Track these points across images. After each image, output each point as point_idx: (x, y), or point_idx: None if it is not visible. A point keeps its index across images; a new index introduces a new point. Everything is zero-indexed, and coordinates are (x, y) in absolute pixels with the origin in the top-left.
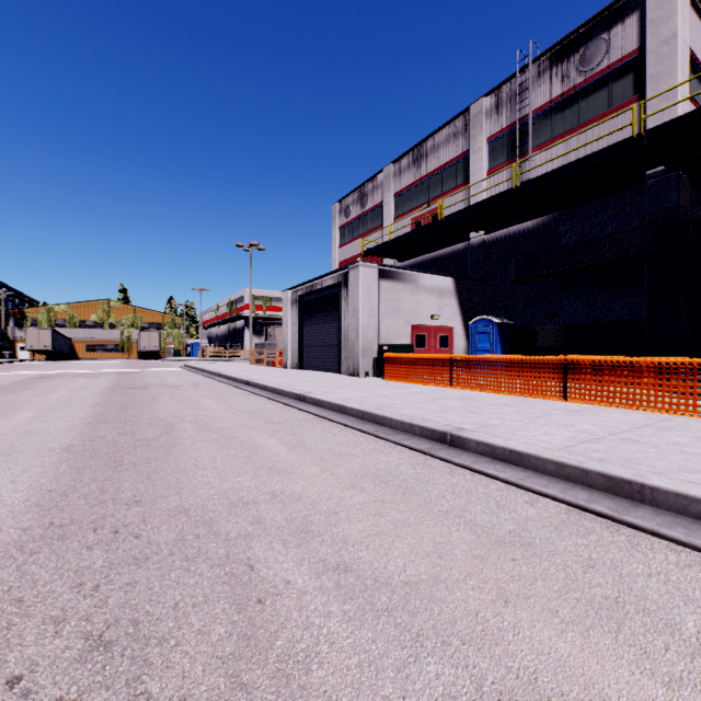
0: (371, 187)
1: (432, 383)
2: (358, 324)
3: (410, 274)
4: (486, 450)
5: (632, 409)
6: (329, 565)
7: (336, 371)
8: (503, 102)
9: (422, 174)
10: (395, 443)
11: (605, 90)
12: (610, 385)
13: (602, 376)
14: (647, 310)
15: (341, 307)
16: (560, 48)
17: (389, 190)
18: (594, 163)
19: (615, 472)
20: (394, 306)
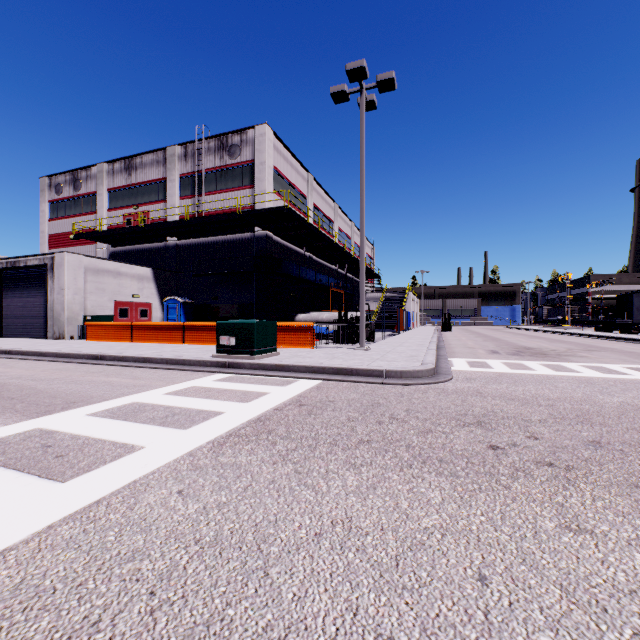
0: (86, 175)
1: (120, 341)
2: (64, 300)
3: (114, 264)
4: (113, 358)
5: (205, 344)
6: (30, 379)
7: (43, 337)
8: (189, 155)
9: (133, 181)
10: (73, 362)
11: (240, 174)
12: (199, 335)
13: (197, 331)
14: (255, 299)
15: (47, 284)
16: (219, 139)
17: (103, 184)
18: (223, 220)
19: (145, 356)
20: (99, 286)
